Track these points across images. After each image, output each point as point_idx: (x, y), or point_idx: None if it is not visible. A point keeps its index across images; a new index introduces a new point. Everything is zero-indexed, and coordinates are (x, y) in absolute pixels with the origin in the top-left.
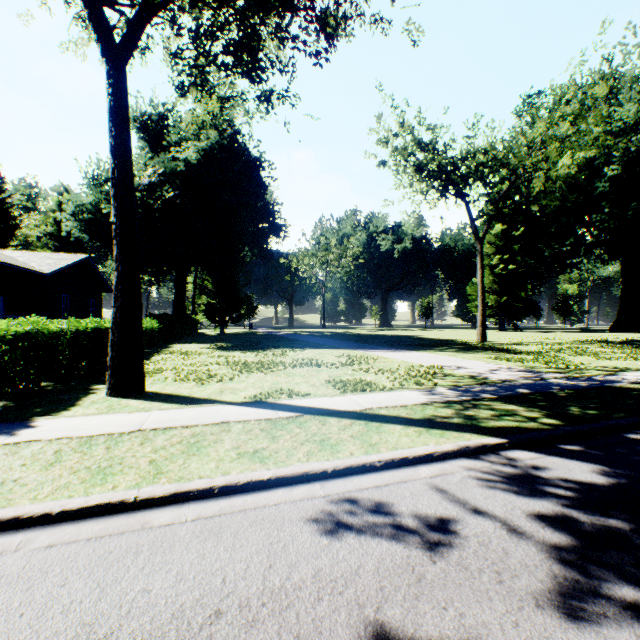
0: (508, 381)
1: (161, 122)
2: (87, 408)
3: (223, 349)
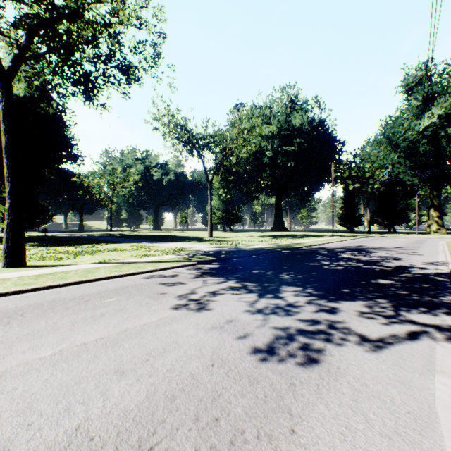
0: (209, 250)
1: None
2: (3, 272)
3: (43, 246)
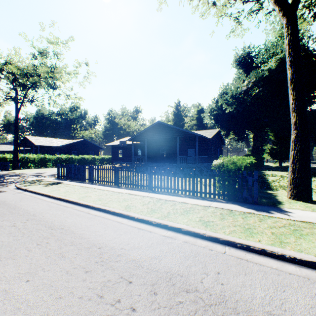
0: None
1: (247, 56)
2: (292, 205)
3: None
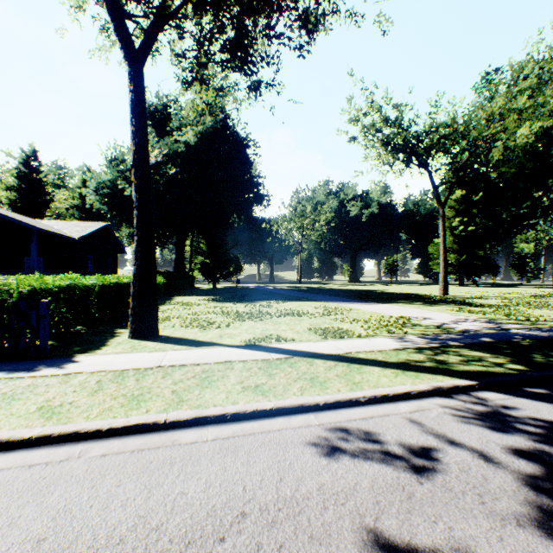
0: (472, 331)
1: (165, 111)
2: (115, 348)
3: (217, 301)
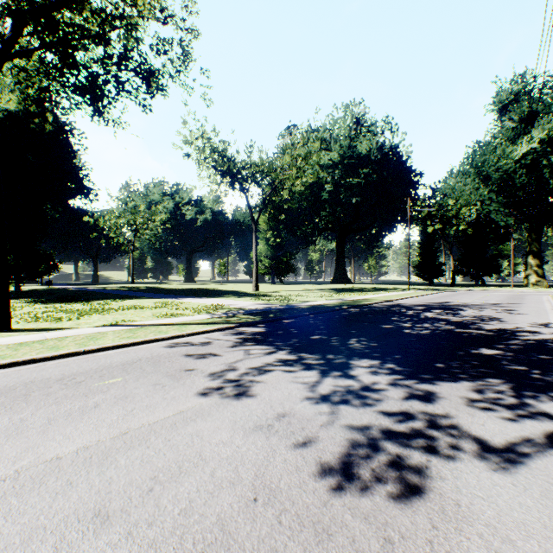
0: (254, 308)
1: None
2: None
3: (42, 303)
